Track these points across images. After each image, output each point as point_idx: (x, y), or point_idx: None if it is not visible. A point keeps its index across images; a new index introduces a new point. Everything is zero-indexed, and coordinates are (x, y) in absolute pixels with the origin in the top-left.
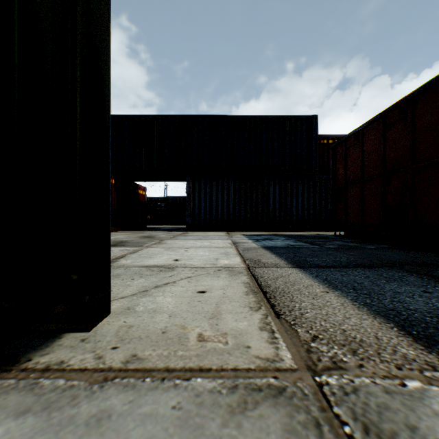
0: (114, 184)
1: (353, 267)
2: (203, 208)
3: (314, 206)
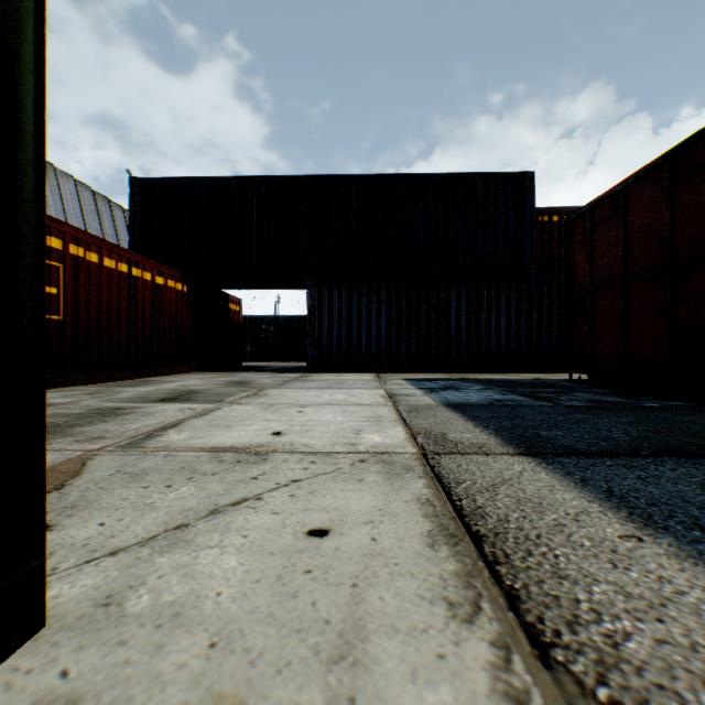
0: (187, 293)
1: (652, 456)
2: (336, 333)
3: (528, 330)
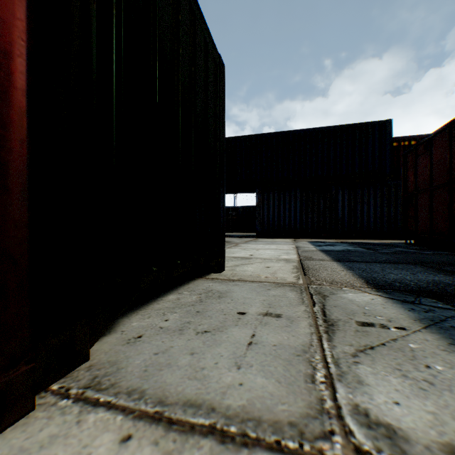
0: None
1: (381, 263)
2: (271, 217)
3: (388, 214)
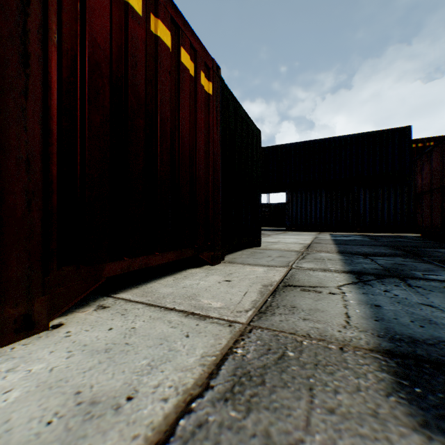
0: None
1: (364, 245)
2: (299, 213)
3: (408, 210)
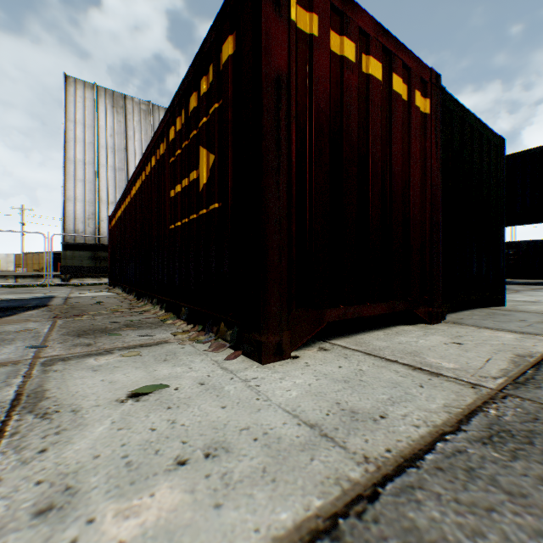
0: None
1: None
2: None
3: None
